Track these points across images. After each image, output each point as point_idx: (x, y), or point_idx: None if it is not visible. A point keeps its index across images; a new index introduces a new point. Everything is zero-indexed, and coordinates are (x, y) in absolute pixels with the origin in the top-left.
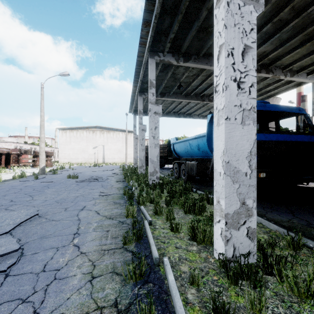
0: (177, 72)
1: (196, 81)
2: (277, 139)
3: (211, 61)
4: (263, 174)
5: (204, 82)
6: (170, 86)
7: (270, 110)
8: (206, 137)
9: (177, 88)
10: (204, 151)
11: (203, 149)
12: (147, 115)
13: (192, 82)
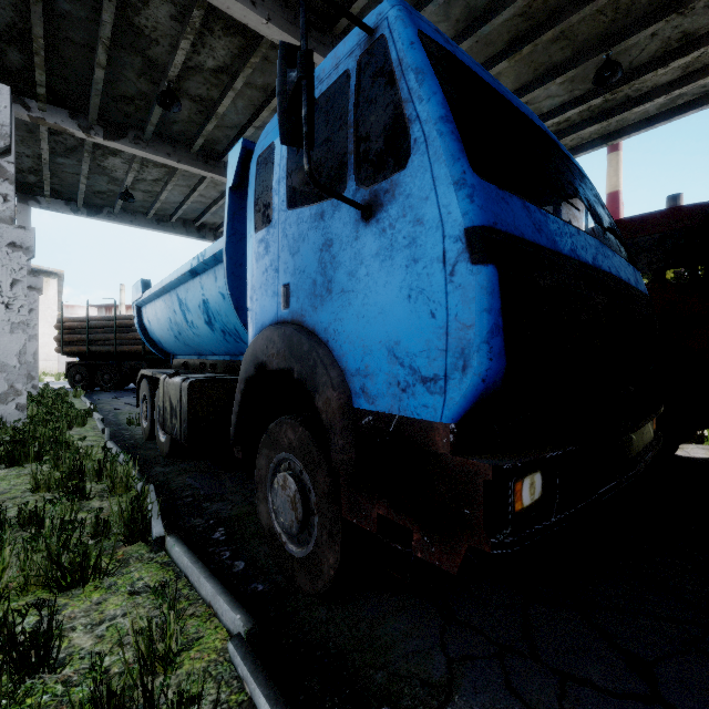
0: (147, 25)
1: (230, 100)
2: (575, 252)
3: (270, 4)
4: (534, 481)
5: (260, 115)
6: (138, 96)
7: (519, 105)
8: (226, 261)
9: (158, 101)
10: (228, 330)
11: (223, 321)
12: (83, 211)
13: (218, 101)
